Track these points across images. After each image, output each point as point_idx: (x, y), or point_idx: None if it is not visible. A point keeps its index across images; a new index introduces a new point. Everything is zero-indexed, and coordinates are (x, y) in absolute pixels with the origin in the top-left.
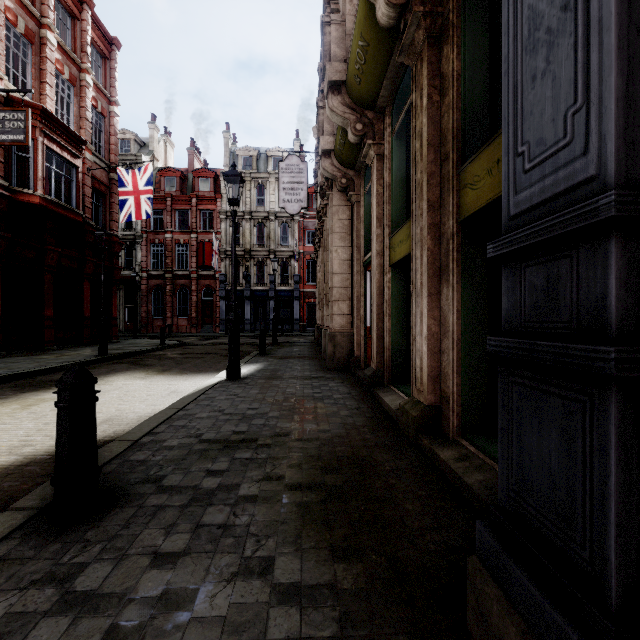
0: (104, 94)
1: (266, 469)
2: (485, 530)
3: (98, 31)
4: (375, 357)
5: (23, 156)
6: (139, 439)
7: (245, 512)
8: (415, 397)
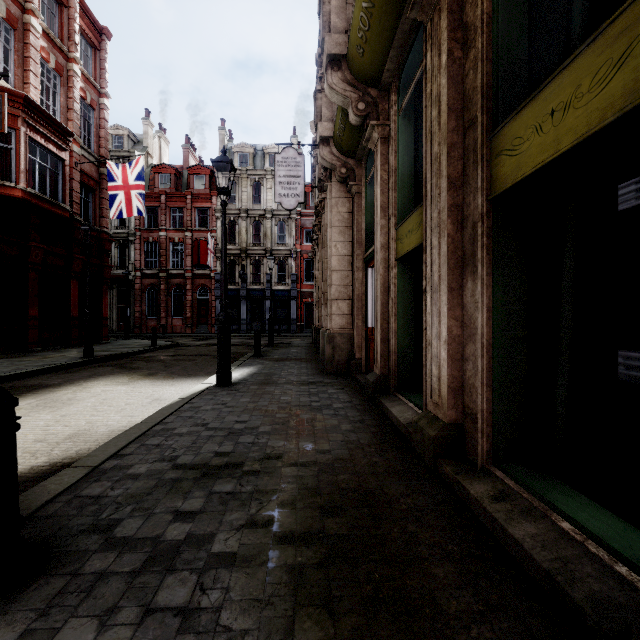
0: (93, 85)
1: (250, 509)
2: None
3: (87, 20)
4: (379, 361)
5: (4, 147)
6: (100, 464)
7: (217, 584)
8: (431, 411)
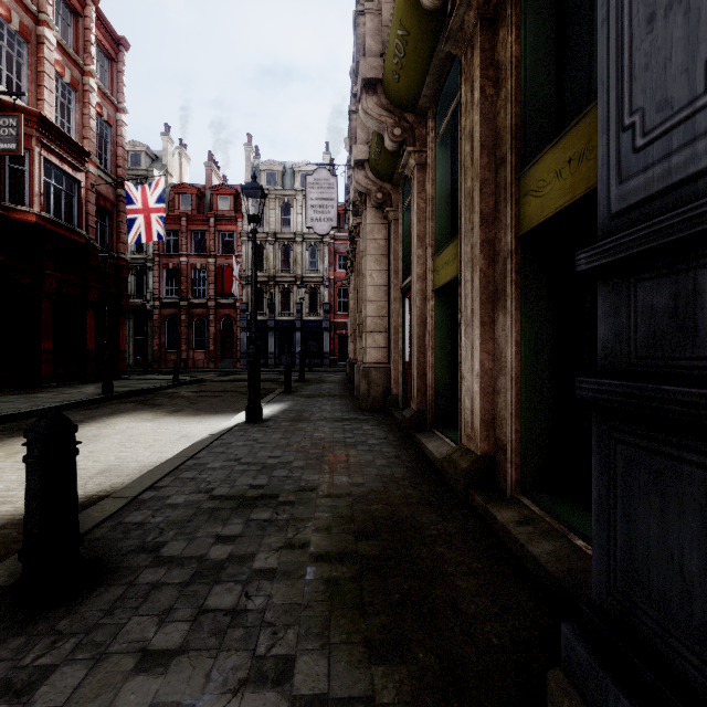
0: (110, 100)
1: (288, 534)
2: (575, 638)
3: (103, 29)
4: (416, 396)
5: (17, 169)
6: (138, 495)
7: (260, 592)
8: (464, 445)
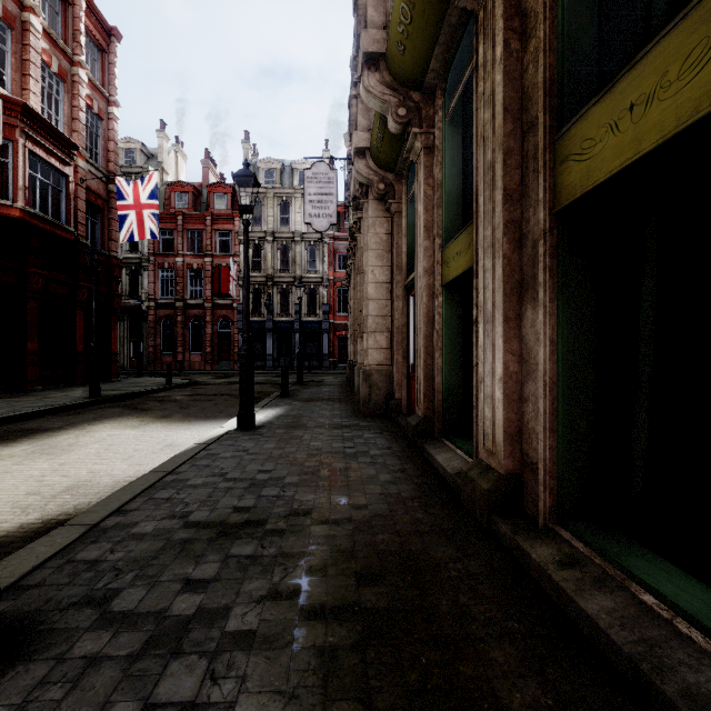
0: (101, 93)
1: (273, 577)
2: None
3: (94, 19)
4: (422, 402)
5: (0, 161)
6: (100, 522)
7: (231, 671)
8: (483, 460)
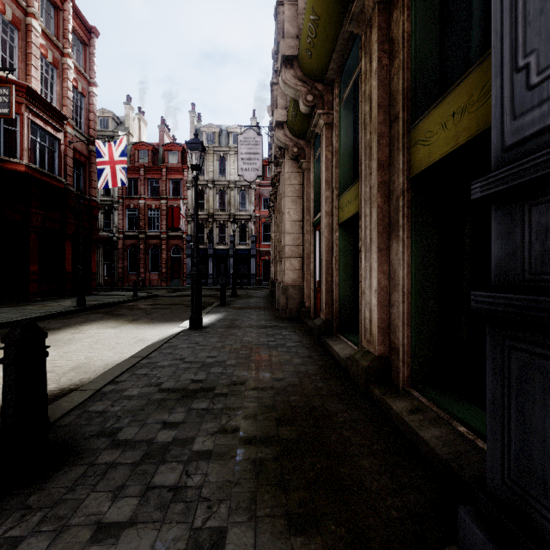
0: (84, 76)
1: (221, 421)
2: (472, 521)
3: (78, 20)
4: (324, 308)
5: (10, 129)
6: (101, 388)
7: (198, 471)
8: (364, 347)
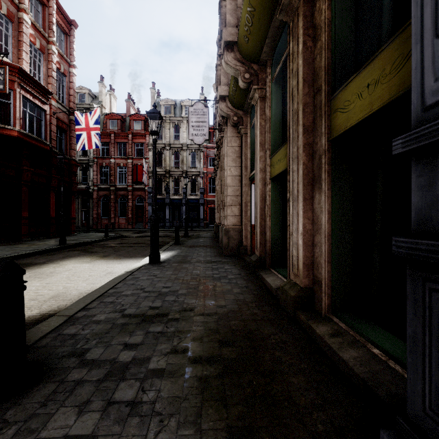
0: (65, 60)
1: (173, 342)
2: None
3: (61, 15)
4: (259, 247)
5: (5, 102)
6: (74, 314)
7: (152, 387)
8: (292, 280)
